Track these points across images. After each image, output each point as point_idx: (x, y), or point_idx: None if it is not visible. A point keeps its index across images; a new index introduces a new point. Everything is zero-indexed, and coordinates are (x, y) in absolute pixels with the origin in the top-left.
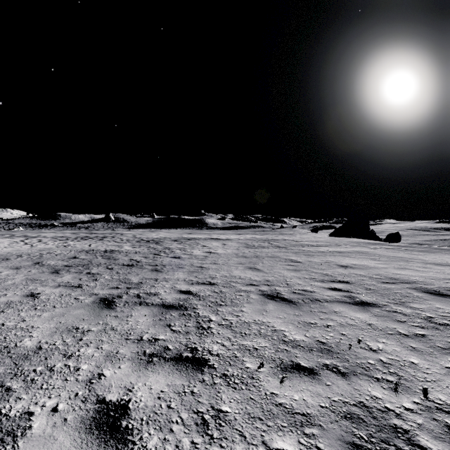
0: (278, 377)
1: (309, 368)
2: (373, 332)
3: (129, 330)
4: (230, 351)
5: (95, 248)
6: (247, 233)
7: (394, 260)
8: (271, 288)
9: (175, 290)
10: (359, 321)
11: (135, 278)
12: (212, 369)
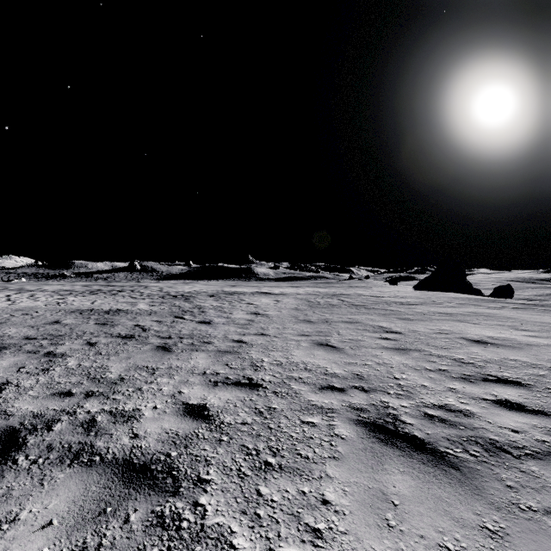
0: None
1: None
2: None
3: None
4: None
5: (97, 307)
6: (307, 286)
7: (550, 329)
8: (374, 400)
9: (176, 402)
10: None
11: (117, 367)
12: None
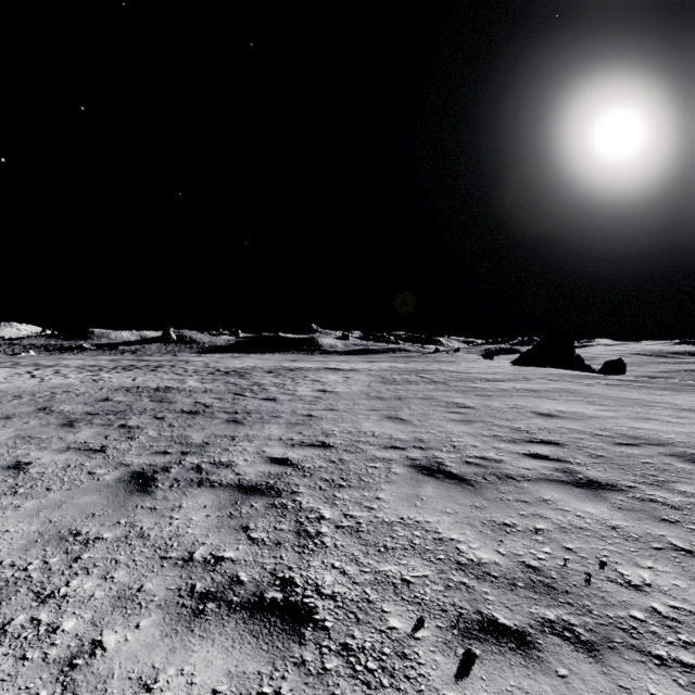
0: (455, 655)
1: (516, 629)
2: (624, 544)
3: (172, 537)
4: (358, 587)
5: (141, 384)
6: (384, 361)
7: (626, 404)
8: (427, 454)
9: (263, 456)
10: (593, 521)
11: (198, 436)
12: (322, 632)
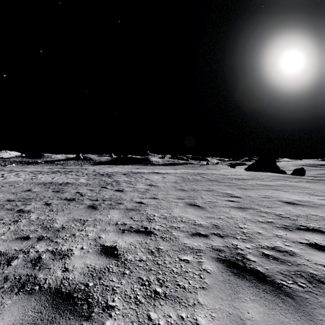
0: None
1: None
2: None
3: None
4: None
5: (55, 181)
6: (182, 168)
7: None
8: (227, 243)
9: (96, 244)
10: None
11: (61, 220)
12: None
